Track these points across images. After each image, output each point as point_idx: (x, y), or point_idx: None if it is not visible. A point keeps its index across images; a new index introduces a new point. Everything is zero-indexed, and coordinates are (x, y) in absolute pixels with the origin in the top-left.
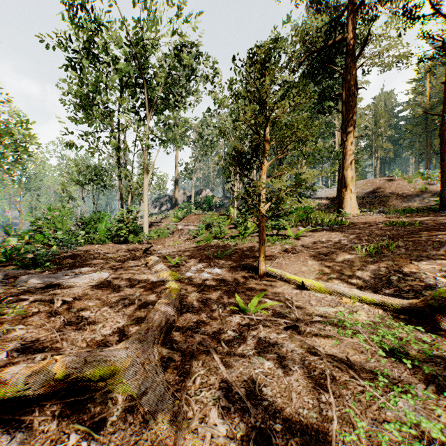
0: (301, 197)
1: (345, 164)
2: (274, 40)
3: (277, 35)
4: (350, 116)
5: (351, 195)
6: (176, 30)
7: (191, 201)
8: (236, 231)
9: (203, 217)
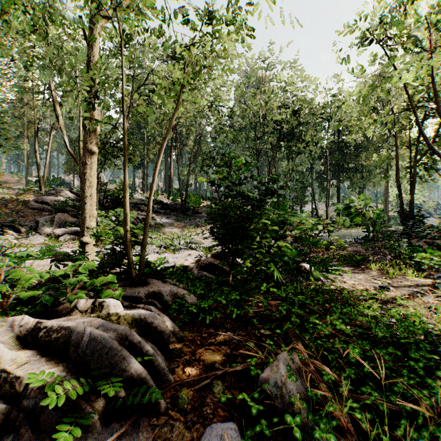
0: None
1: None
2: None
3: None
4: None
5: None
6: None
7: None
8: None
9: None
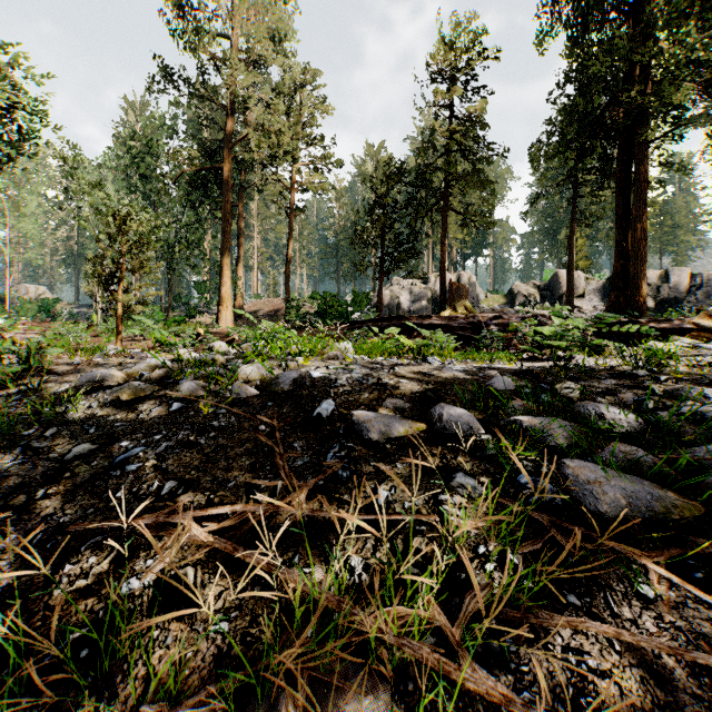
0: (194, 311)
1: (222, 282)
2: (124, 214)
3: (161, 116)
4: (226, 240)
5: (227, 311)
6: (4, 76)
7: (8, 305)
8: (100, 338)
9: (50, 324)
